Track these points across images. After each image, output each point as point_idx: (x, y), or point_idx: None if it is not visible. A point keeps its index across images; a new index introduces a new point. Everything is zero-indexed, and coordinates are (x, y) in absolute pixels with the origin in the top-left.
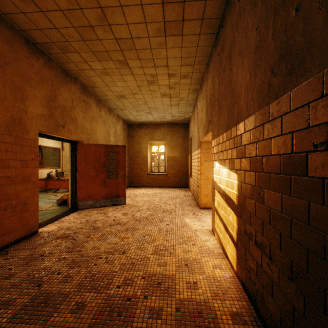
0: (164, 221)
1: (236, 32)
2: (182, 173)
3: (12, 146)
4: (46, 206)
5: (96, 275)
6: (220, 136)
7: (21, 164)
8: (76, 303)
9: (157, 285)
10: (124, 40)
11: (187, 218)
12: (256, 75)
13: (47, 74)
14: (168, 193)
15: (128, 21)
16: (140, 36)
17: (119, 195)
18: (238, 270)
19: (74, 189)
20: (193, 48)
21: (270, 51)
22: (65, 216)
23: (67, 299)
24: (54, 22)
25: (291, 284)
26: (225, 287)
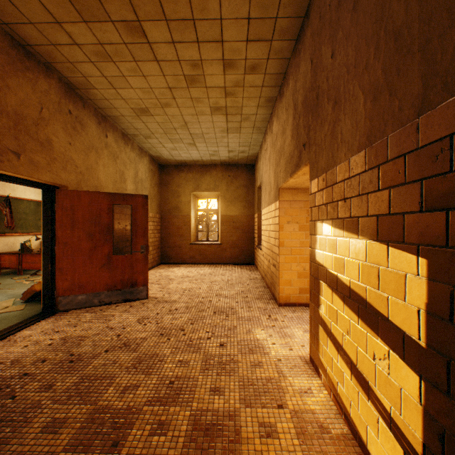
0: (216, 337)
1: None
2: (244, 243)
3: None
4: (0, 305)
5: None
6: (340, 166)
7: None
8: None
9: None
10: None
11: (258, 327)
12: None
13: None
14: (223, 275)
15: None
16: None
17: (136, 282)
18: None
19: (49, 274)
20: None
21: None
22: (25, 327)
23: None
24: None
25: None
26: None
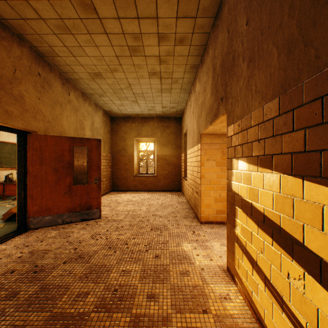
0: (152, 249)
1: None
2: (174, 175)
3: None
4: None
5: None
6: (254, 112)
7: None
8: None
9: None
10: None
11: (185, 241)
12: None
13: None
14: (158, 200)
15: None
16: None
17: (91, 205)
18: None
19: (22, 200)
20: None
21: None
22: (1, 242)
23: None
24: None
25: None
26: None
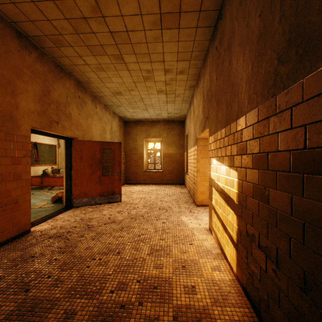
0: (160, 219)
1: (235, 22)
2: (178, 170)
3: (2, 142)
4: (41, 204)
5: (88, 278)
6: (218, 132)
7: (12, 161)
8: (65, 311)
9: (153, 289)
10: (119, 34)
11: (183, 215)
12: (260, 65)
13: (40, 69)
14: (164, 190)
15: (123, 13)
16: (136, 29)
17: (114, 192)
18: (238, 273)
19: (68, 186)
20: (190, 42)
21: (277, 37)
22: (59, 213)
23: (56, 306)
24: (45, 13)
25: (304, 296)
26: (225, 292)
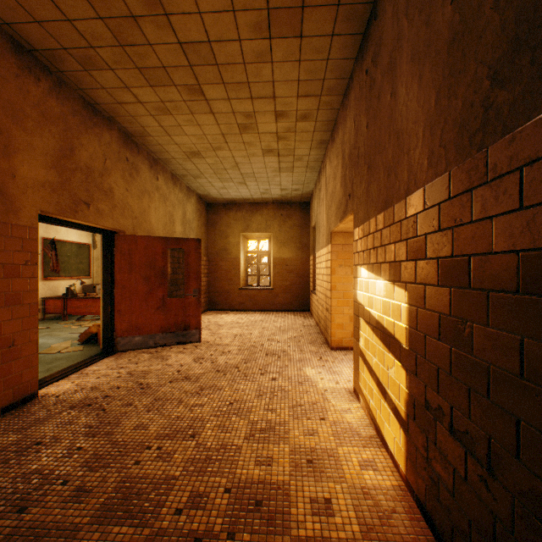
0: (268, 373)
1: (404, 19)
2: (298, 288)
3: None
4: (61, 346)
5: (137, 485)
6: (371, 220)
7: (4, 271)
8: None
9: (254, 506)
10: (196, 46)
11: (308, 366)
12: (453, 92)
13: (56, 109)
14: (275, 322)
15: (201, 8)
16: (224, 38)
17: (189, 325)
18: (410, 476)
19: (108, 315)
20: (321, 63)
21: (490, 36)
22: (91, 363)
23: (73, 541)
24: (63, 7)
25: None
26: (387, 511)
